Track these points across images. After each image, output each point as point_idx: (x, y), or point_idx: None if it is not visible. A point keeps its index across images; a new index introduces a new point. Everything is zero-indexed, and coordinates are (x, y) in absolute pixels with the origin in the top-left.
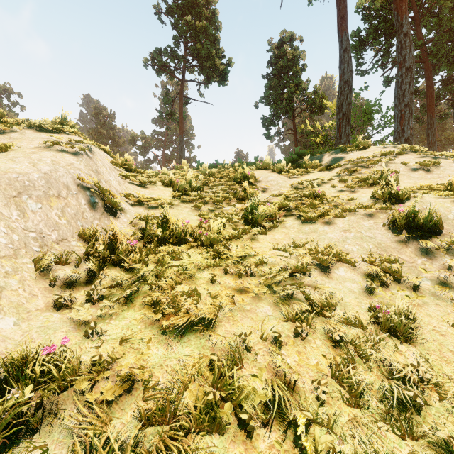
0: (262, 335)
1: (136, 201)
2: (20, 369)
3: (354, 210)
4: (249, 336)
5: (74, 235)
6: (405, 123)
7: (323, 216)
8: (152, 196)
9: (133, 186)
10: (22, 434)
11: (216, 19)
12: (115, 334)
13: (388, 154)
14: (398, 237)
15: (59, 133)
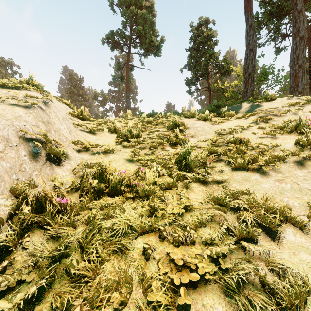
0: None
1: (83, 147)
2: None
3: (283, 158)
4: None
5: (4, 191)
6: (299, 80)
7: (252, 163)
8: (98, 141)
9: (83, 133)
10: None
11: (152, 8)
12: None
13: (295, 105)
14: None
15: (20, 89)
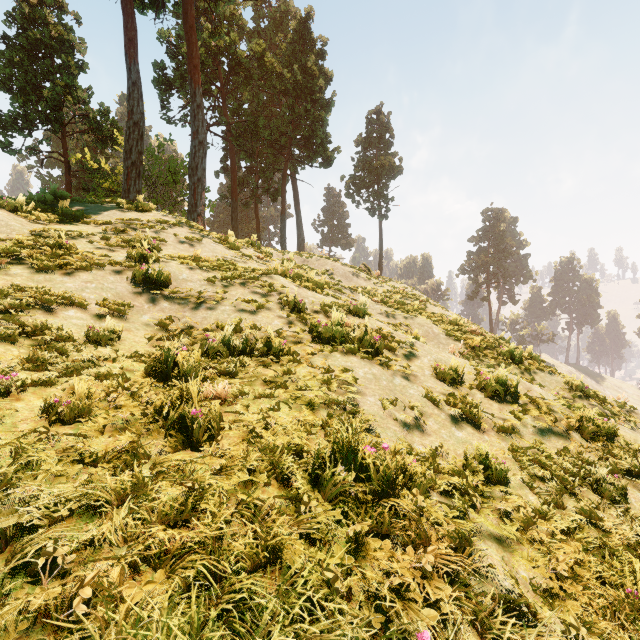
0: None
1: None
2: None
3: (103, 265)
4: None
5: None
6: (198, 198)
7: (67, 268)
8: None
9: None
10: None
11: None
12: None
13: (164, 223)
14: (137, 289)
15: None
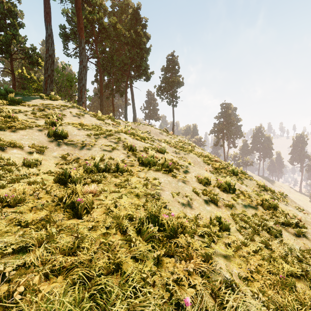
0: None
1: None
2: None
3: (32, 127)
4: None
5: None
6: (83, 94)
7: (12, 128)
8: None
9: None
10: None
11: None
12: None
13: (65, 106)
14: (50, 139)
15: None
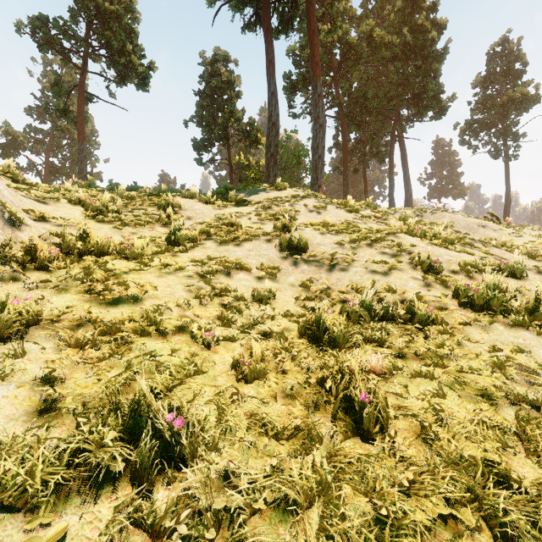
0: (177, 305)
1: (40, 216)
2: (2, 307)
3: (259, 236)
4: (168, 302)
5: None
6: (319, 172)
7: (236, 240)
8: (57, 213)
9: (28, 199)
10: (14, 339)
11: (133, 8)
12: (60, 304)
13: (296, 197)
14: (282, 254)
15: None
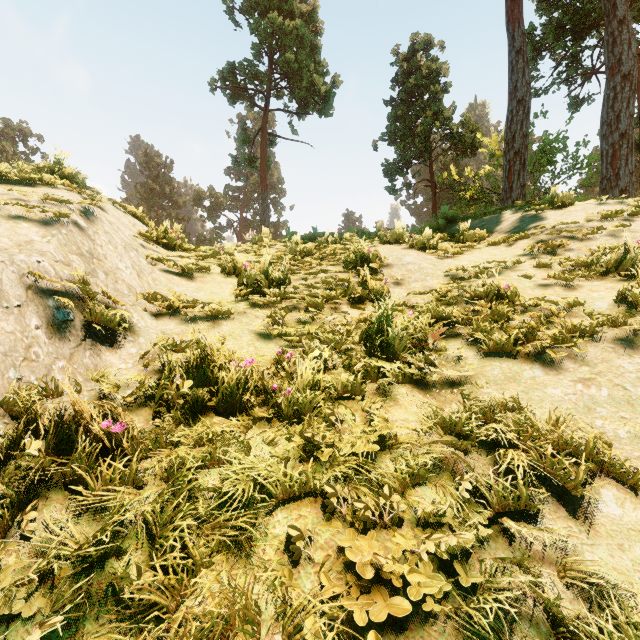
0: None
1: (165, 306)
2: None
3: (591, 331)
4: None
5: None
6: (621, 165)
7: (526, 342)
8: (198, 294)
9: (167, 276)
10: None
11: (315, 16)
12: None
13: (615, 216)
14: None
15: (35, 184)
